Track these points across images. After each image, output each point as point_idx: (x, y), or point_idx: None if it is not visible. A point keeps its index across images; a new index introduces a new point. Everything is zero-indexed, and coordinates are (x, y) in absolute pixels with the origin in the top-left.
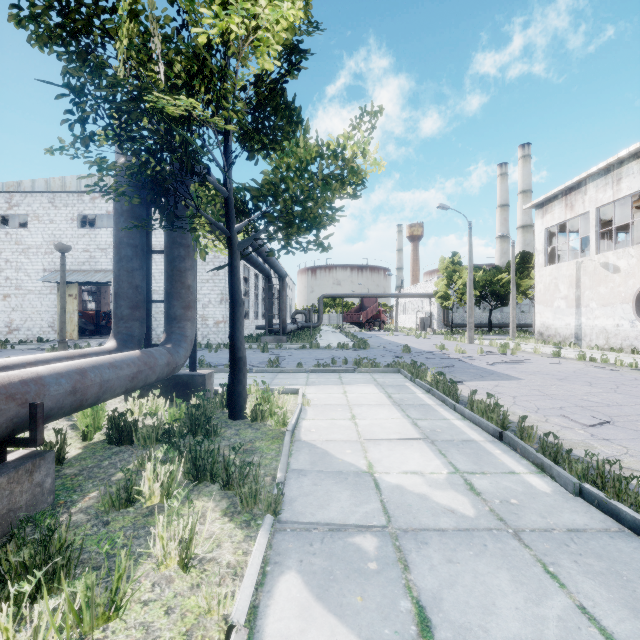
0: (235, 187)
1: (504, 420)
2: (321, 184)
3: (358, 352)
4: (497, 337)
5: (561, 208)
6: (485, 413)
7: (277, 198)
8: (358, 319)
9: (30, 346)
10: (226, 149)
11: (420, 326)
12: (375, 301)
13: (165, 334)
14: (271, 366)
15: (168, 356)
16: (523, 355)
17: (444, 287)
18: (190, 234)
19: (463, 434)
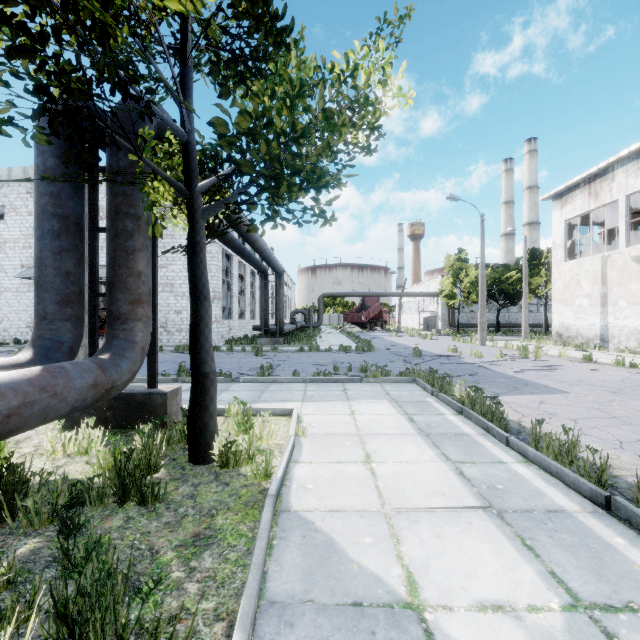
0: (207, 143)
1: (602, 472)
2: (322, 117)
3: (362, 355)
4: (507, 338)
5: (584, 197)
6: (559, 454)
7: (256, 138)
8: (359, 319)
9: (4, 348)
10: (183, 71)
11: (424, 326)
12: (377, 300)
13: (104, 339)
14: (262, 375)
15: (97, 373)
16: (548, 359)
17: (450, 285)
18: (141, 201)
19: (541, 496)
